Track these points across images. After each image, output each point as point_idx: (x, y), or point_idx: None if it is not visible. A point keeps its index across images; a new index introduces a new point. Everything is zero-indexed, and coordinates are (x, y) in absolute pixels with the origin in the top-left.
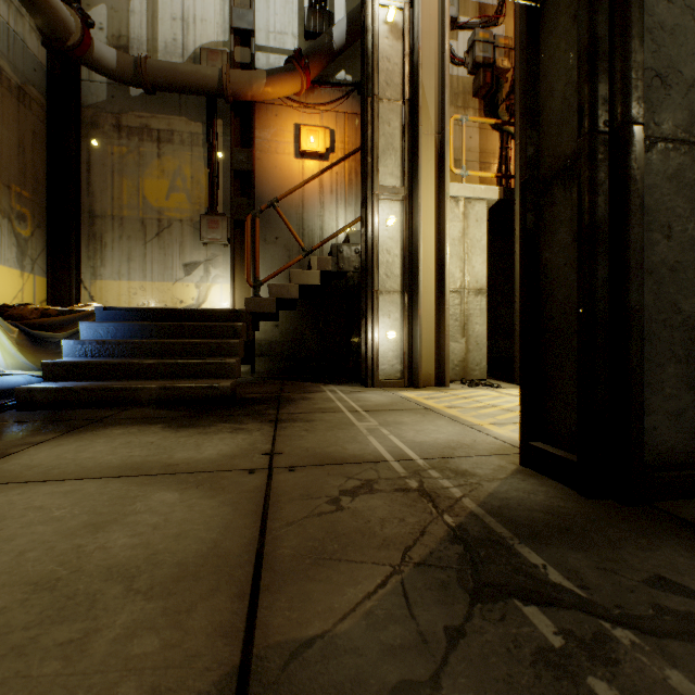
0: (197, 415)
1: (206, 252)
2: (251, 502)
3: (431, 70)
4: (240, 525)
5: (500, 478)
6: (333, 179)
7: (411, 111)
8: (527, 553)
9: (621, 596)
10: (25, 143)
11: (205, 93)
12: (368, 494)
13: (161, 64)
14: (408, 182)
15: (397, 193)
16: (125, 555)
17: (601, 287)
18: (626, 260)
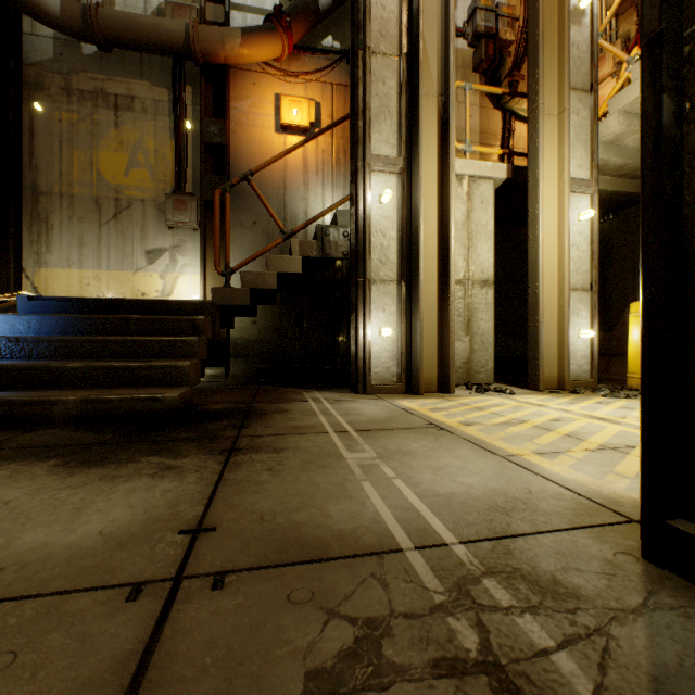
0: (122, 440)
1: (173, 237)
2: None
3: (433, 20)
4: None
5: (634, 607)
6: (319, 158)
7: (409, 68)
8: None
9: None
10: None
11: (170, 52)
12: (373, 693)
13: (115, 14)
14: (406, 152)
15: (394, 164)
16: None
17: None
18: None
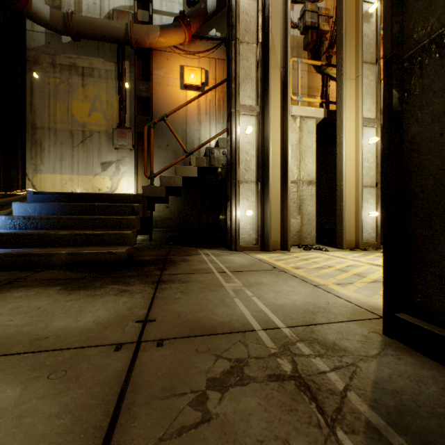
0: (94, 276)
1: (117, 154)
2: (100, 404)
3: (277, 22)
4: None
5: (373, 355)
6: (207, 105)
7: (263, 51)
8: None
9: None
10: None
11: (116, 41)
12: (239, 386)
13: (83, 18)
14: (261, 103)
15: (253, 110)
16: None
17: None
18: None
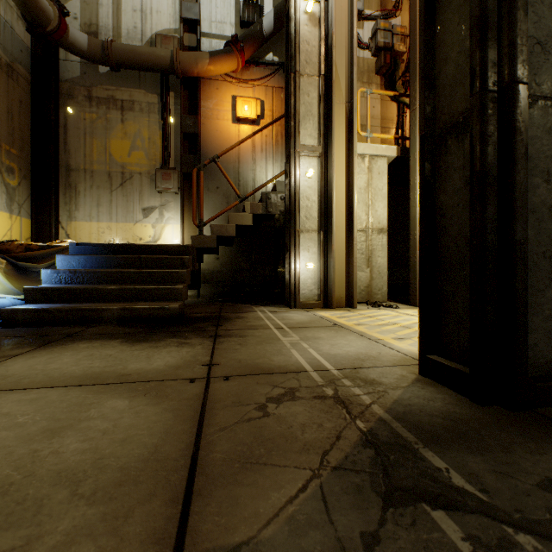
0: (150, 331)
1: (161, 199)
2: (190, 408)
3: (342, 51)
4: (179, 430)
5: (402, 386)
6: (263, 140)
7: (326, 84)
8: (431, 457)
9: (519, 500)
10: (13, 110)
11: (160, 71)
12: (291, 401)
13: (124, 47)
14: (324, 142)
15: (315, 151)
16: (75, 460)
17: (490, 223)
18: (512, 200)
